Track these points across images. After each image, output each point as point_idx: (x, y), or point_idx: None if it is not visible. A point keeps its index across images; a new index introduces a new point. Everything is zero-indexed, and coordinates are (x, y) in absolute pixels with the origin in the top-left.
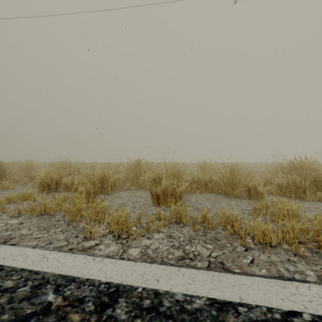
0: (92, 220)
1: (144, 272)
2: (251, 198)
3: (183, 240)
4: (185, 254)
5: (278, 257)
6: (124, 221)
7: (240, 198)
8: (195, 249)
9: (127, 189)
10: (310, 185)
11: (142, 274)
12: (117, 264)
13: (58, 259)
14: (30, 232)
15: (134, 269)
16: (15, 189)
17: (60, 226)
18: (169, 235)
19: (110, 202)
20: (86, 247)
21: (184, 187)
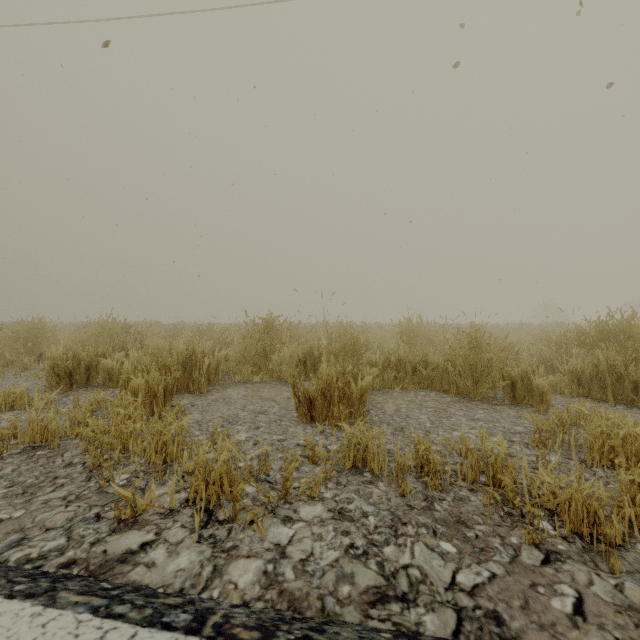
0: (151, 464)
1: None
2: (517, 402)
3: (377, 527)
4: (387, 581)
5: None
6: (222, 473)
7: (492, 402)
8: (413, 562)
9: (243, 382)
10: None
11: None
12: None
13: None
14: None
15: None
16: None
17: (67, 483)
18: (338, 508)
19: (203, 412)
20: (111, 558)
21: (370, 379)
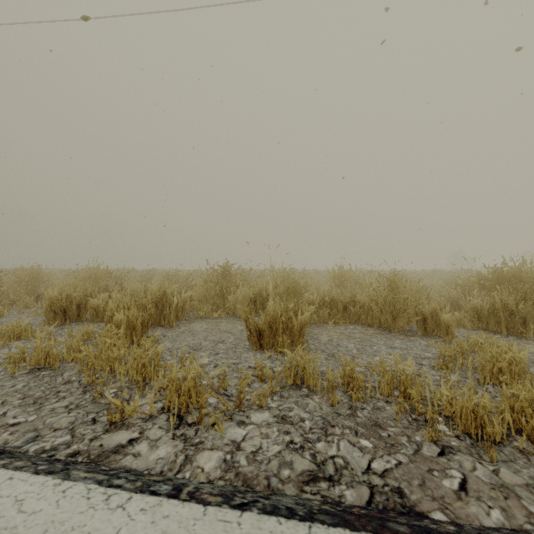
0: (133, 382)
1: None
2: (428, 334)
3: (311, 429)
4: (318, 467)
5: (517, 474)
6: (190, 387)
7: (408, 334)
8: (338, 453)
9: (204, 318)
10: (533, 311)
11: None
12: (161, 517)
13: (21, 499)
14: (3, 410)
15: (198, 533)
16: (6, 318)
17: (67, 396)
18: (281, 415)
19: (173, 342)
20: (107, 450)
21: (308, 315)
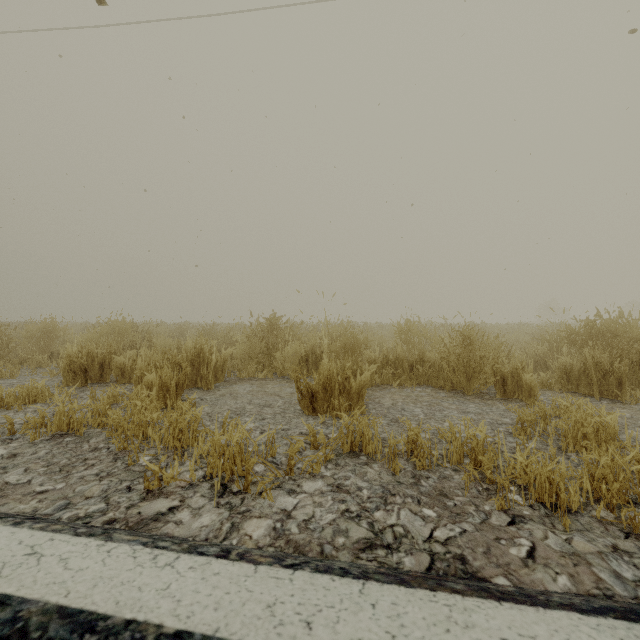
0: (169, 449)
1: (275, 598)
2: (507, 397)
3: (369, 498)
4: (375, 535)
5: (590, 543)
6: (235, 452)
7: (484, 397)
8: (398, 522)
9: (248, 379)
10: (630, 371)
11: (270, 604)
12: (211, 574)
13: (65, 558)
14: (27, 477)
15: (250, 588)
16: (17, 379)
17: (97, 463)
18: (336, 484)
19: (212, 405)
20: (146, 517)
21: (368, 375)
